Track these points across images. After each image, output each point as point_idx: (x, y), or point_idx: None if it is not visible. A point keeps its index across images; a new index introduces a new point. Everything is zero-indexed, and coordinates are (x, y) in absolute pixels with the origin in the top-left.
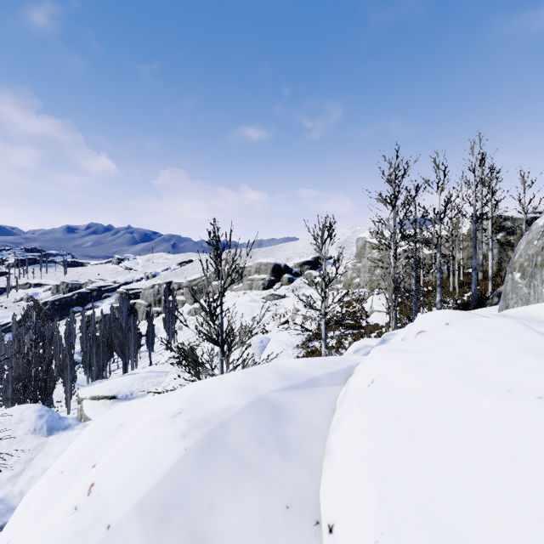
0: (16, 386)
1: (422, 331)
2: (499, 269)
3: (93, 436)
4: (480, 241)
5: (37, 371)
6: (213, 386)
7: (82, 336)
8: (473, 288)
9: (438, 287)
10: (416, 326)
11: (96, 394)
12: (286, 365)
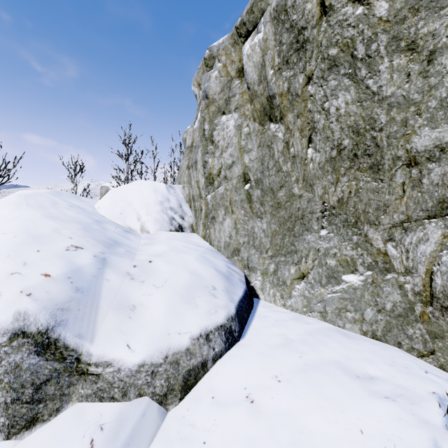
0: None
1: None
2: None
3: None
4: None
5: None
6: None
7: None
8: None
9: None
10: None
11: None
12: None
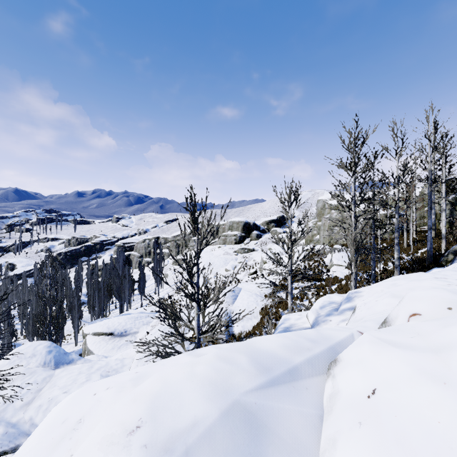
0: (35, 322)
1: (417, 313)
2: (450, 227)
3: (51, 430)
4: (433, 202)
5: (51, 310)
6: (181, 380)
7: (88, 281)
8: (428, 246)
9: (396, 246)
10: (406, 306)
11: (97, 331)
12: (262, 347)
